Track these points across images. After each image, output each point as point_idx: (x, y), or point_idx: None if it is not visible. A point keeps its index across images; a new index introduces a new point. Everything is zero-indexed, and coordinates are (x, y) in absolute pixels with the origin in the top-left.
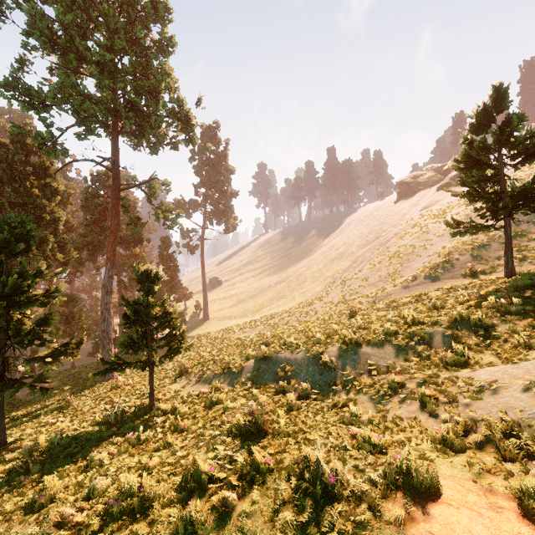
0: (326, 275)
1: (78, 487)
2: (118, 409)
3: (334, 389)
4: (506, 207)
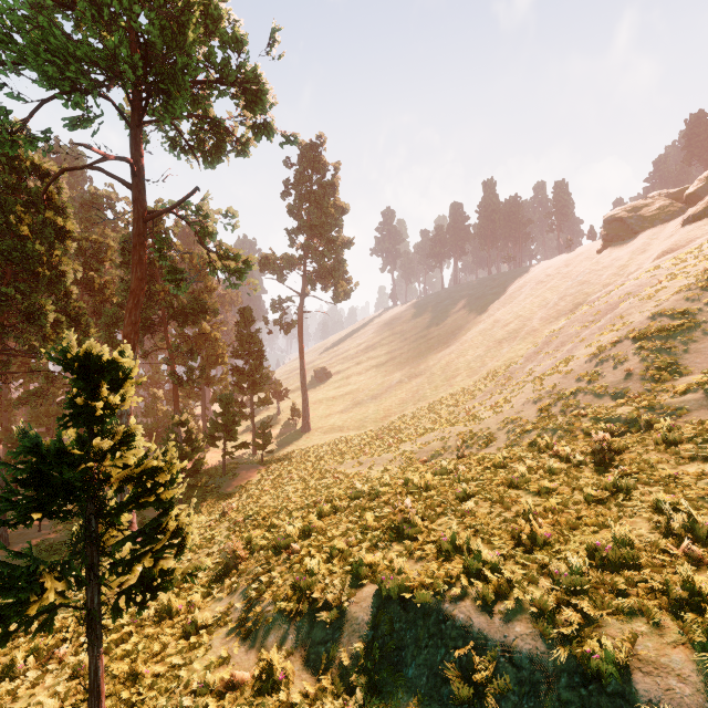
0: (491, 365)
1: None
2: (39, 698)
3: None
4: None
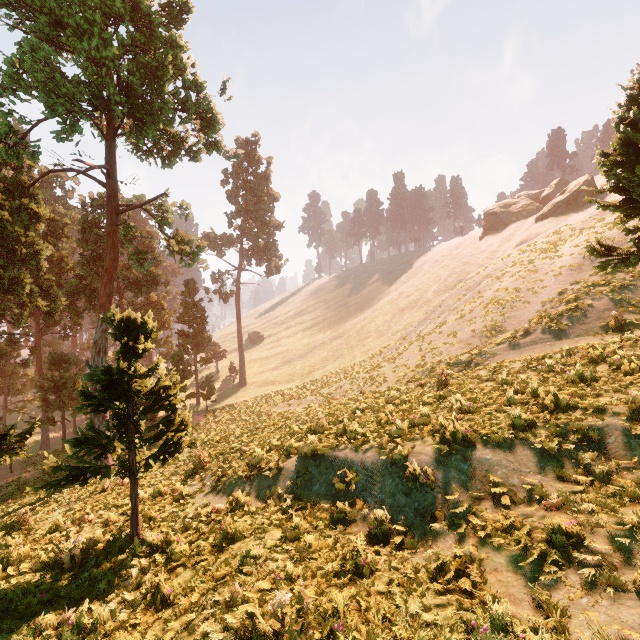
0: (395, 329)
1: None
2: (86, 535)
3: (434, 528)
4: None
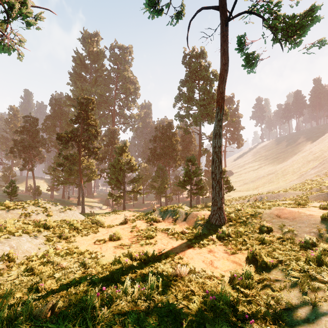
0: (302, 170)
1: None
2: None
3: None
4: None
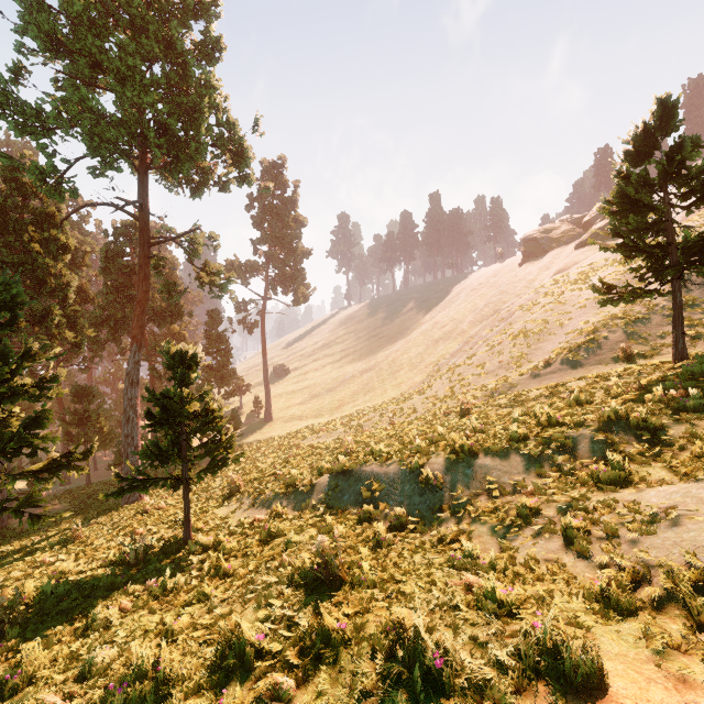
0: (428, 361)
1: (71, 661)
2: (141, 543)
3: (440, 517)
4: (677, 264)
